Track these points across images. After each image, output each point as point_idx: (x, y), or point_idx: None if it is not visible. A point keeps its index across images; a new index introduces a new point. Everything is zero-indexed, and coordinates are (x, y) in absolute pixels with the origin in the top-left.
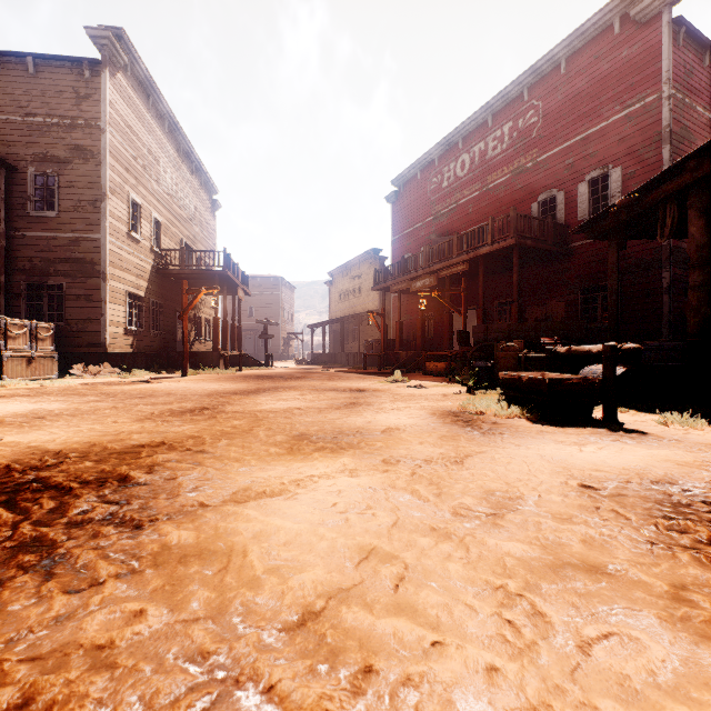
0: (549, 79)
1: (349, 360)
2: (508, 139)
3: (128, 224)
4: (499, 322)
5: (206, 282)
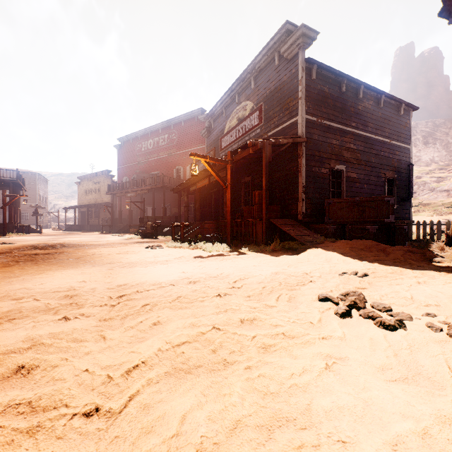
0: (179, 125)
1: (93, 228)
2: (167, 141)
3: None
4: None
5: None
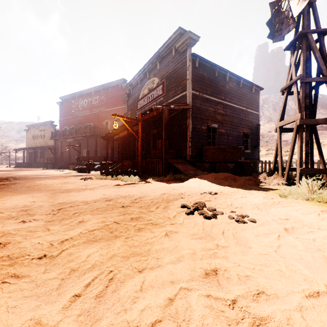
0: (107, 90)
1: (39, 165)
2: (98, 101)
3: None
4: None
5: None
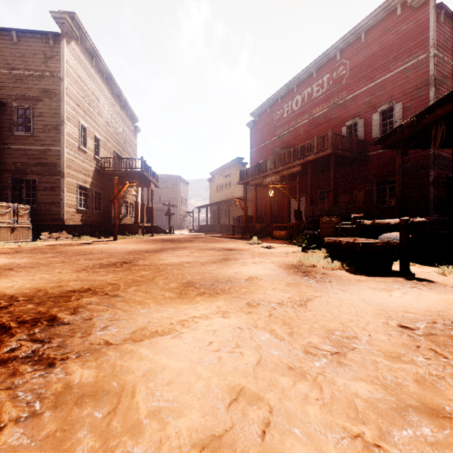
0: (353, 45)
1: (223, 229)
2: (326, 85)
3: (79, 141)
4: (320, 205)
5: (130, 179)
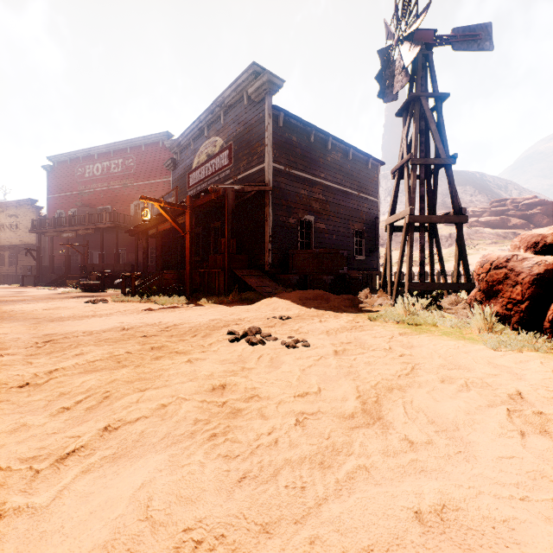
0: (138, 149)
1: (6, 280)
2: (121, 167)
3: None
4: None
5: None
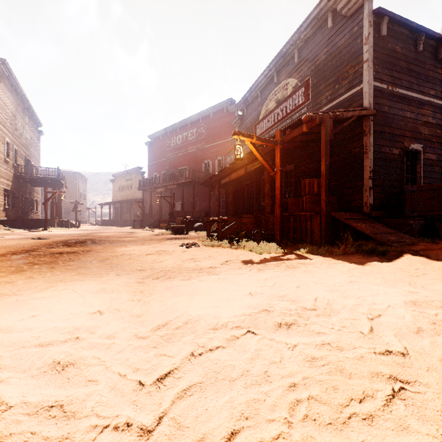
0: (208, 118)
1: (125, 223)
2: (195, 135)
3: (4, 154)
4: None
5: (43, 182)
